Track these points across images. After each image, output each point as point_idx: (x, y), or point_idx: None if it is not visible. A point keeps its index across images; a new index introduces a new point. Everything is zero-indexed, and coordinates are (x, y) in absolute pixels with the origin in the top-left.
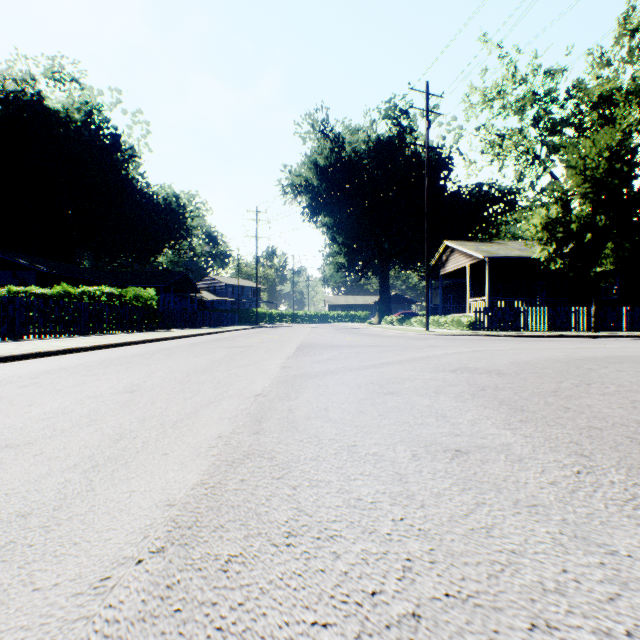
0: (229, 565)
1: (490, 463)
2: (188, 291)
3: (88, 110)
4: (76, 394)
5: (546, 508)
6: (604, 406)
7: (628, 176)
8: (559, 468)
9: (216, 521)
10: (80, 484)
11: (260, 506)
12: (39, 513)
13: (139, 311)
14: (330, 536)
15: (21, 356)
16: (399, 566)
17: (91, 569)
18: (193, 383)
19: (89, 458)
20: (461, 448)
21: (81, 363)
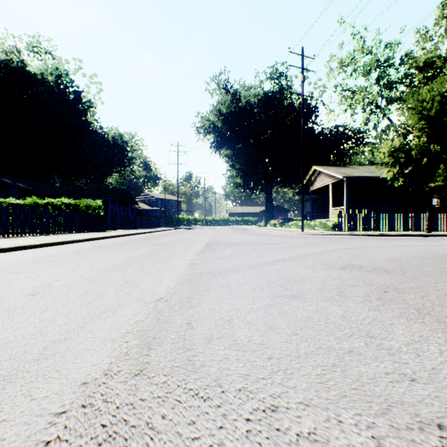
0: None
1: None
2: (129, 203)
3: (58, 74)
4: None
5: None
6: None
7: None
8: None
9: None
10: None
11: None
12: None
13: (89, 217)
14: None
15: None
16: None
17: None
18: (102, 283)
19: None
20: (442, 419)
21: (20, 259)
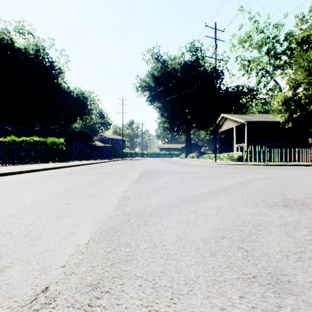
0: None
1: None
2: (88, 141)
3: (37, 49)
4: None
5: None
6: None
7: None
8: None
9: None
10: None
11: None
12: None
13: (54, 151)
14: None
15: None
16: None
17: None
18: None
19: None
20: None
21: None
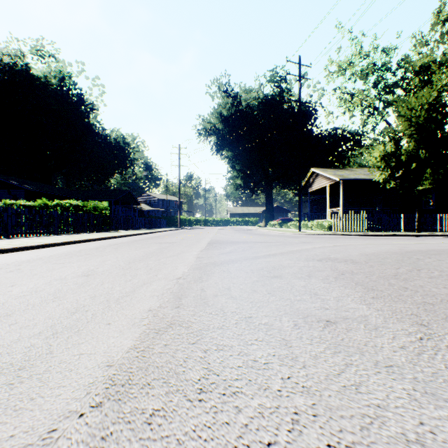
0: (153, 418)
1: (353, 331)
2: (131, 203)
3: (61, 76)
4: (47, 277)
5: (400, 368)
6: (432, 286)
7: (441, 122)
8: (406, 335)
9: (144, 379)
10: (41, 348)
11: (179, 367)
12: (7, 372)
13: (96, 217)
14: (233, 392)
15: (10, 249)
16: (289, 419)
17: (42, 422)
18: (132, 269)
19: (51, 327)
20: (330, 319)
21: (53, 254)
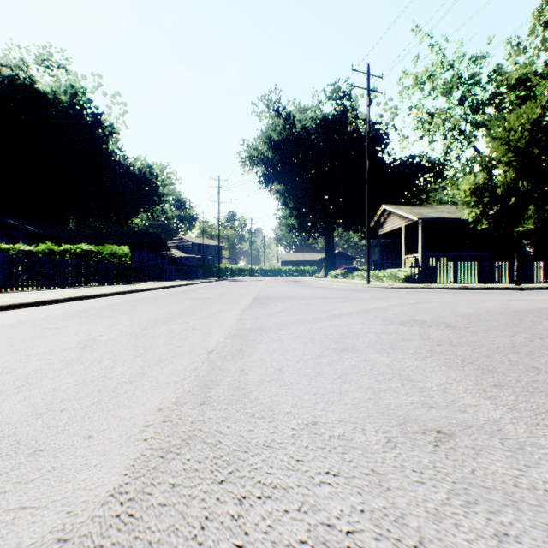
0: None
1: (486, 453)
2: (160, 249)
3: (73, 92)
4: (26, 350)
5: None
6: None
7: (547, 146)
8: None
9: None
10: None
11: (189, 543)
12: None
13: (114, 266)
14: None
15: None
16: None
17: None
18: (148, 337)
19: None
20: (442, 428)
21: (49, 315)
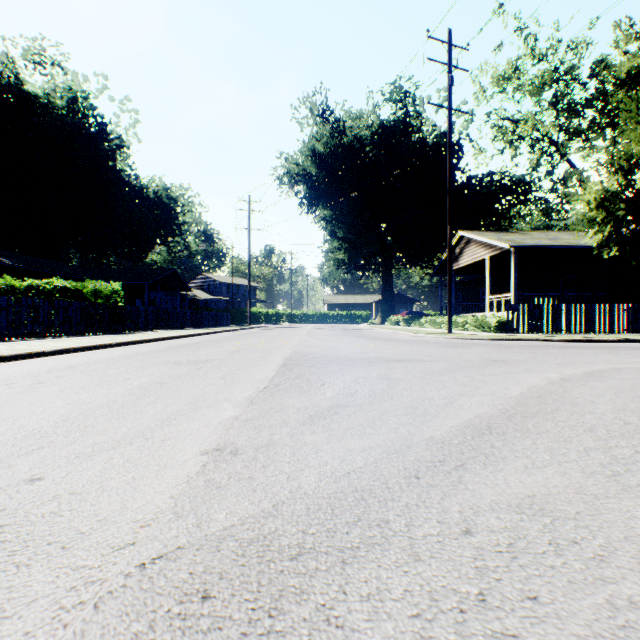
0: None
1: None
2: (177, 289)
3: (72, 96)
4: None
5: None
6: None
7: None
8: None
9: None
10: None
11: None
12: None
13: (97, 309)
14: None
15: None
16: None
17: None
18: None
19: None
20: None
21: None
